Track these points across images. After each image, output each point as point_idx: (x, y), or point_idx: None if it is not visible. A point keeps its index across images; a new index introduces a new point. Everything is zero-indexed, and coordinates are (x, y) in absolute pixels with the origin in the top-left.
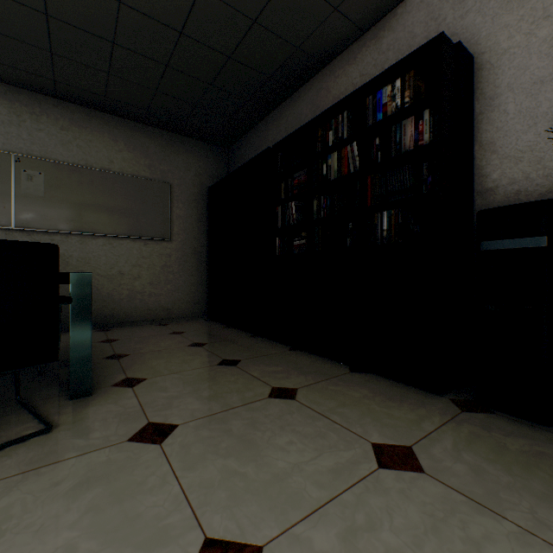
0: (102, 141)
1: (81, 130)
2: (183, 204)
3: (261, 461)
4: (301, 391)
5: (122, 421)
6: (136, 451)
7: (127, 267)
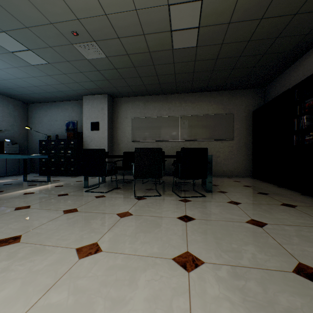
0: (205, 103)
1: (198, 101)
2: (239, 122)
3: (271, 215)
4: (299, 207)
5: (223, 199)
6: (229, 204)
7: (214, 152)
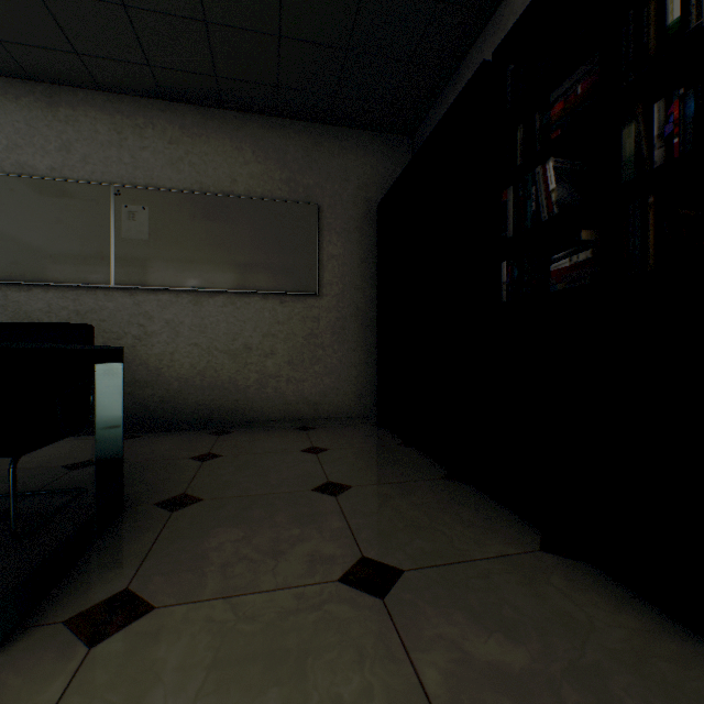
0: (221, 152)
1: (194, 140)
2: (338, 236)
3: None
4: None
5: None
6: None
7: (255, 338)
